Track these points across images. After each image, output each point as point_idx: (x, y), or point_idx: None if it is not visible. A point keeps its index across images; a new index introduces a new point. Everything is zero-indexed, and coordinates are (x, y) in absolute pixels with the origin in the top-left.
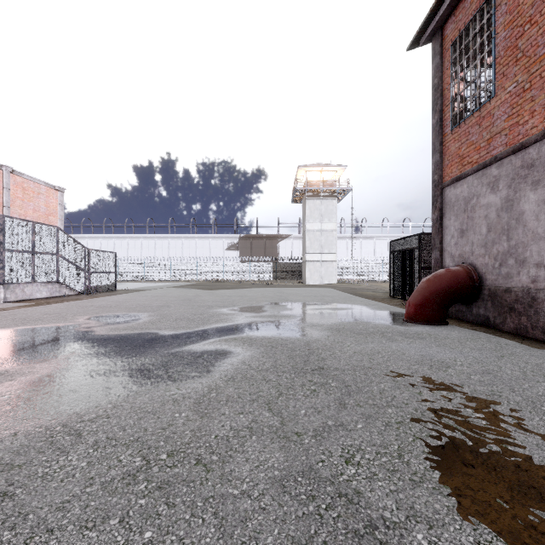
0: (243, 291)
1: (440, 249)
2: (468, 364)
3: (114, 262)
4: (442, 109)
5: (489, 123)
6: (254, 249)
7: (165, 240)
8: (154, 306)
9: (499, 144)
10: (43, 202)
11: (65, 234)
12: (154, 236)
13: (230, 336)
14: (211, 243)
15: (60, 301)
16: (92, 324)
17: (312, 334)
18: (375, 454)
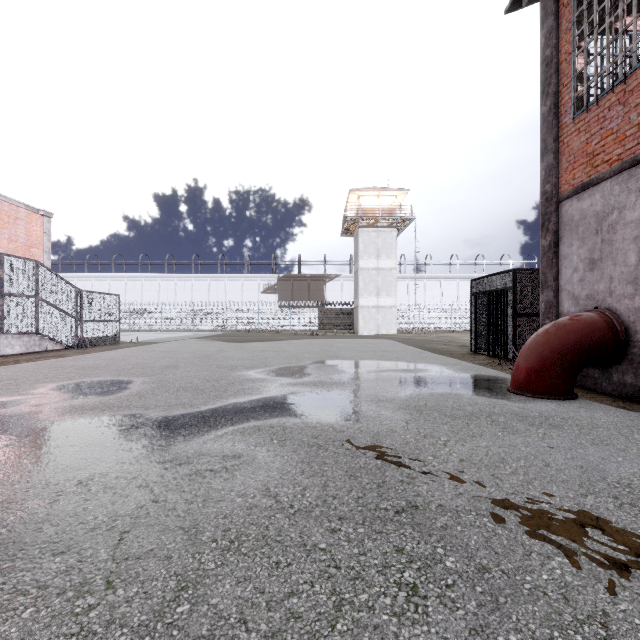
0: (280, 344)
1: (555, 287)
2: None
3: (117, 307)
4: (558, 90)
5: None
6: (295, 291)
7: (188, 281)
8: (156, 367)
9: None
10: (23, 229)
11: (47, 271)
12: (174, 276)
13: (251, 423)
14: (244, 285)
15: (34, 359)
16: (50, 397)
17: (381, 417)
18: None
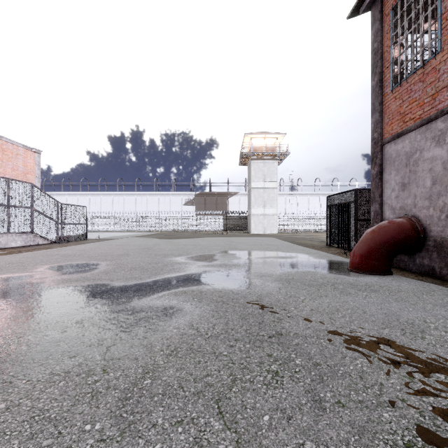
0: (197, 240)
1: (380, 202)
2: (444, 327)
3: (85, 215)
4: (382, 71)
5: (434, 78)
6: (207, 204)
7: (132, 197)
8: (114, 255)
9: (446, 98)
10: (21, 162)
11: (39, 190)
12: (123, 193)
13: (180, 289)
14: (171, 200)
15: (31, 250)
16: (47, 274)
17: (263, 286)
18: None
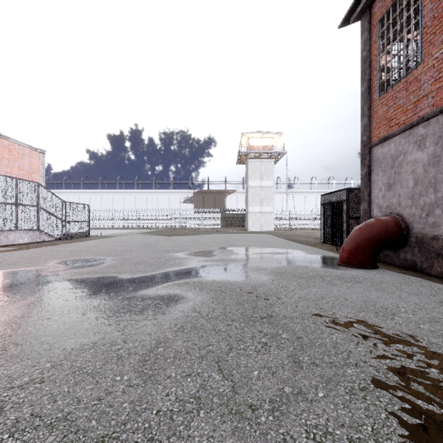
0: (196, 237)
1: (369, 201)
2: (412, 311)
3: (88, 213)
4: (370, 78)
5: (416, 87)
6: (205, 202)
7: (132, 195)
8: (118, 251)
9: (426, 106)
10: (27, 162)
11: (44, 189)
12: (123, 191)
13: (182, 280)
14: (170, 198)
15: (38, 246)
16: (59, 267)
17: (258, 278)
18: (347, 441)
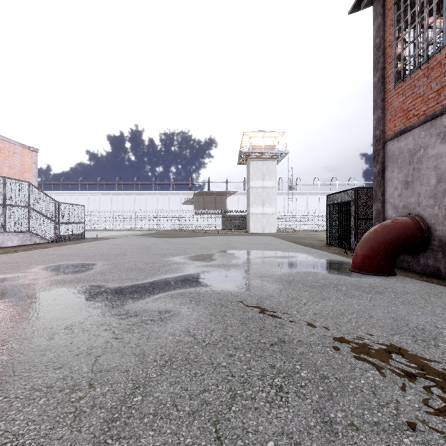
0: (195, 239)
1: (382, 200)
2: None
3: (83, 214)
4: (384, 67)
5: (439, 73)
6: (206, 203)
7: (131, 196)
8: (111, 255)
9: None
10: (19, 160)
11: (36, 189)
12: (122, 192)
13: (177, 291)
14: (170, 199)
15: (27, 249)
16: (41, 274)
17: (263, 287)
18: None
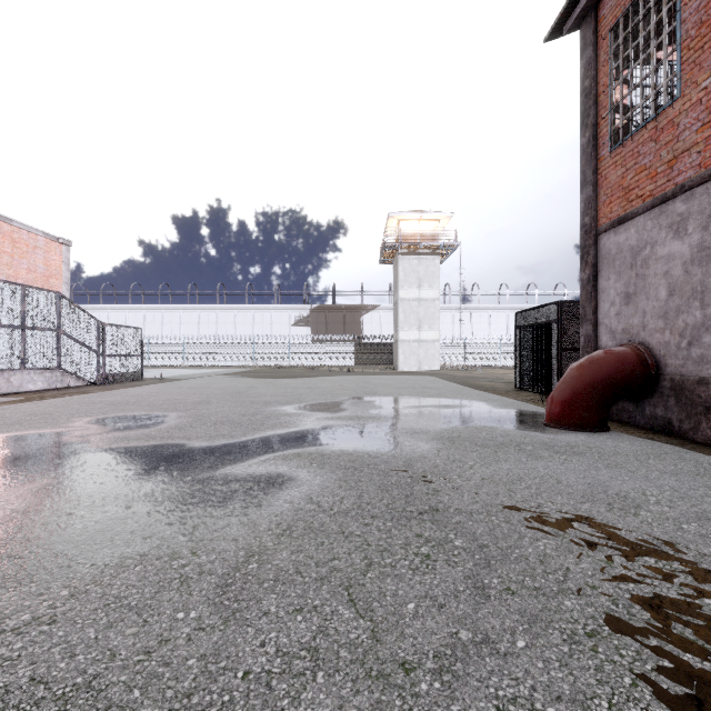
0: (314, 381)
1: (594, 321)
2: (668, 502)
3: (140, 342)
4: (596, 122)
5: (671, 136)
6: (330, 324)
7: (212, 313)
8: (188, 403)
9: (688, 166)
10: (42, 259)
11: (69, 303)
12: (197, 307)
13: (291, 451)
14: (273, 317)
15: (59, 396)
16: (91, 430)
17: (415, 446)
18: None
